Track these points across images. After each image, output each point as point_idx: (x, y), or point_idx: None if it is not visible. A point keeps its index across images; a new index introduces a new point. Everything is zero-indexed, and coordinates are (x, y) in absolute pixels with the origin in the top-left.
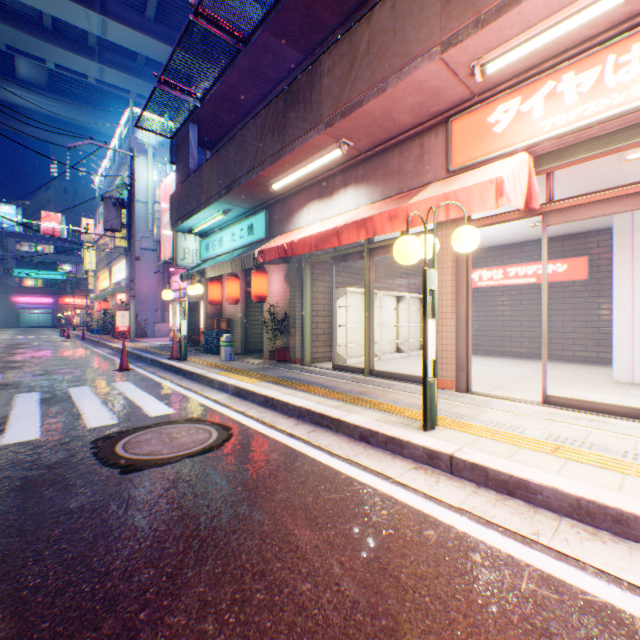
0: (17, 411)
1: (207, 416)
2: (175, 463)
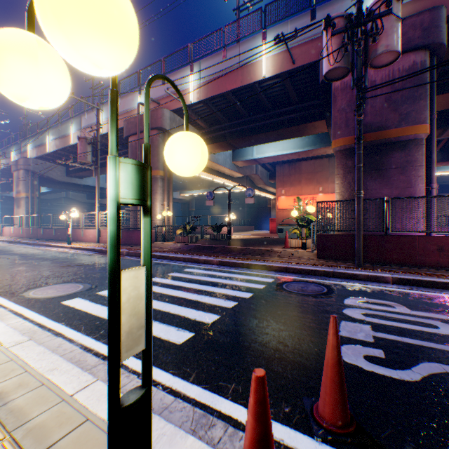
0: (180, 291)
1: (35, 301)
2: (53, 284)
